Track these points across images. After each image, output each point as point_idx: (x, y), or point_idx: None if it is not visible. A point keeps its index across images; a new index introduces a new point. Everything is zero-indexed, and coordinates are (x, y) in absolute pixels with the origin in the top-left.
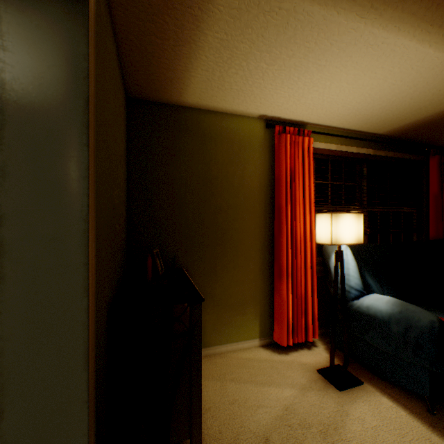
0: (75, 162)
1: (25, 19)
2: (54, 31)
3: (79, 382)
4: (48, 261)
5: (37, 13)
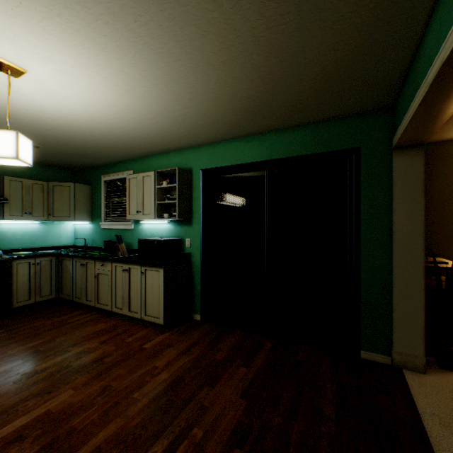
0: (418, 204)
1: (400, 160)
2: (410, 161)
3: (420, 281)
4: (408, 238)
5: (404, 157)
